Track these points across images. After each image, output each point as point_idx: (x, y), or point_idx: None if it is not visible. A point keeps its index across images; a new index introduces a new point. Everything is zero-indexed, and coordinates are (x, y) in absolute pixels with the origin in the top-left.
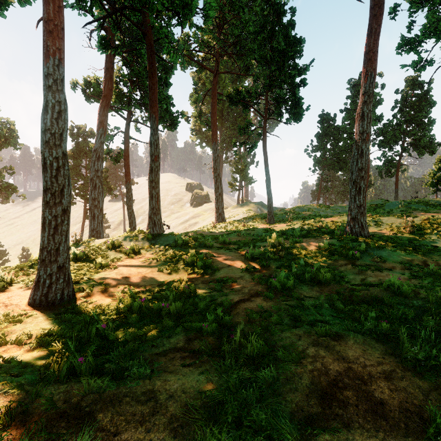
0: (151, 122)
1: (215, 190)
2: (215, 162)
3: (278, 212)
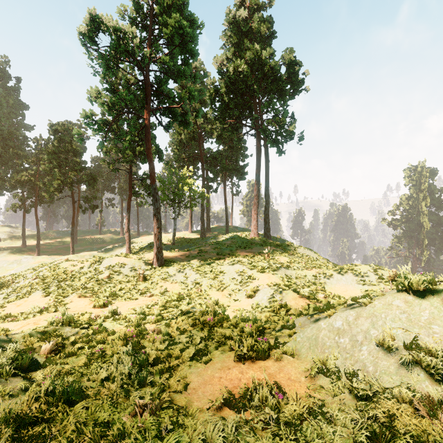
0: (24, 220)
1: None
2: None
3: None
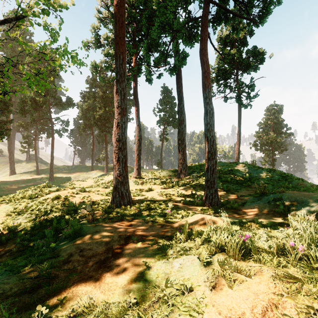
0: None
1: (9, 159)
2: (9, 146)
3: (43, 169)
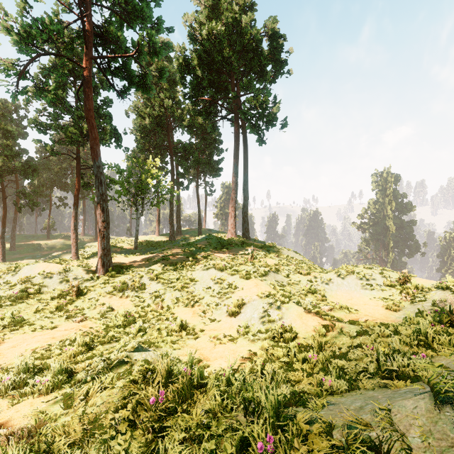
0: None
1: None
2: None
3: None
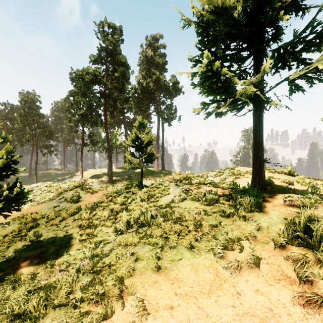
0: None
1: None
2: None
3: None
